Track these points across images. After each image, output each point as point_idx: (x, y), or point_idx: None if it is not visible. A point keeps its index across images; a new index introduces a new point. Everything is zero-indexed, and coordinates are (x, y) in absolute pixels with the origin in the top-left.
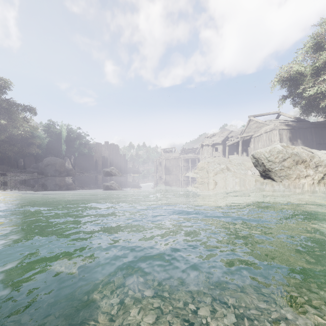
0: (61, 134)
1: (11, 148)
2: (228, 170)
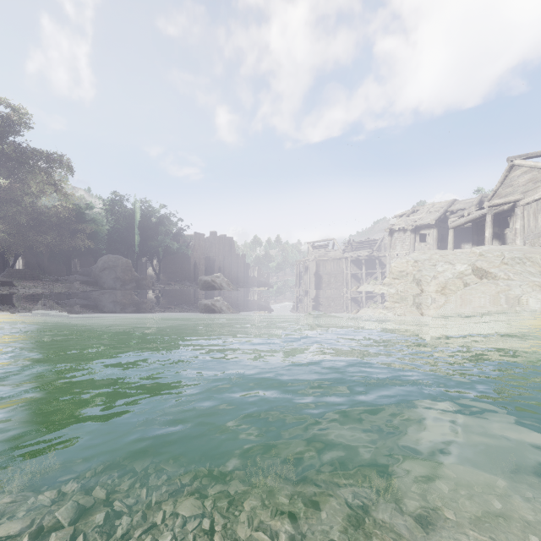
0: (133, 216)
1: (41, 239)
2: (486, 277)
